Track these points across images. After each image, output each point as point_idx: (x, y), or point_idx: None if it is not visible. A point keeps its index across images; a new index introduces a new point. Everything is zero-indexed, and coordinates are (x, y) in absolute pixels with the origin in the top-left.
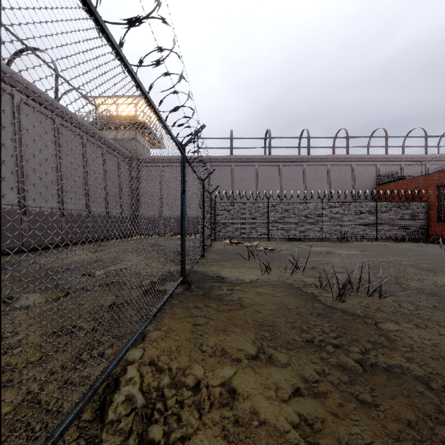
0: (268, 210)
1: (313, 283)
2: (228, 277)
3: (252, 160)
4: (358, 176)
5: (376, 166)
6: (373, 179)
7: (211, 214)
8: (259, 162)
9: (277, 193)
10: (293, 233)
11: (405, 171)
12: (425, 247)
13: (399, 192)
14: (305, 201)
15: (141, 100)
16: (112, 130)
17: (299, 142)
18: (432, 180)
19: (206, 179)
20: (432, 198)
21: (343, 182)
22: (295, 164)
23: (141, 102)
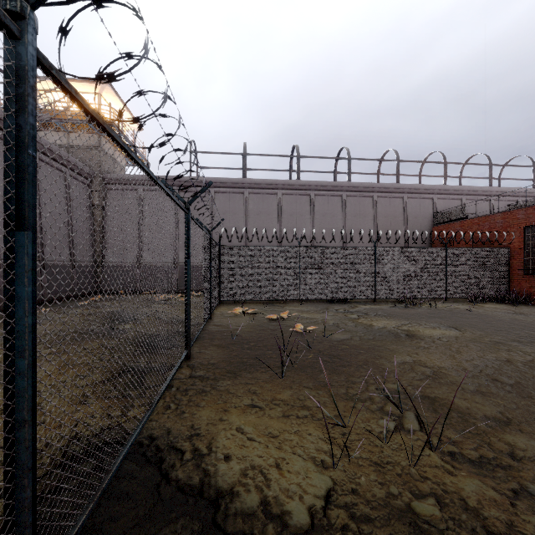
0: (300, 258)
1: (518, 531)
2: (235, 494)
3: (273, 186)
4: (411, 212)
5: (433, 200)
6: (429, 217)
7: (210, 266)
8: (283, 189)
9: (313, 233)
10: (334, 292)
11: (466, 207)
12: (532, 317)
13: (467, 235)
14: (345, 245)
15: (107, 88)
16: (61, 131)
17: (335, 166)
18: (516, 219)
19: (193, 201)
20: (516, 243)
21: (393, 220)
22: (332, 194)
23: (108, 92)
